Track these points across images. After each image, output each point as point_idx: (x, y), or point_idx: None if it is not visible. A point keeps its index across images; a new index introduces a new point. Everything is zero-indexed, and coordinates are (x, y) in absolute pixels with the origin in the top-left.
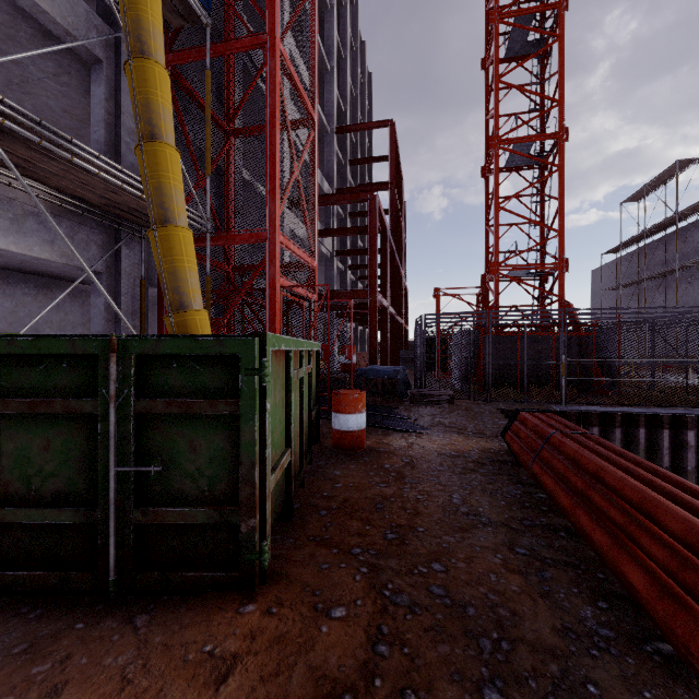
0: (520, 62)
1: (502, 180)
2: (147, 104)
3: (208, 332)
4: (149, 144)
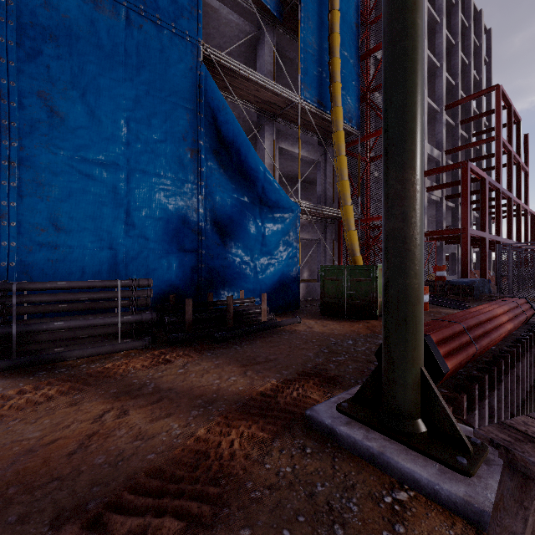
0: None
1: None
2: (343, 194)
3: (361, 262)
4: (344, 207)
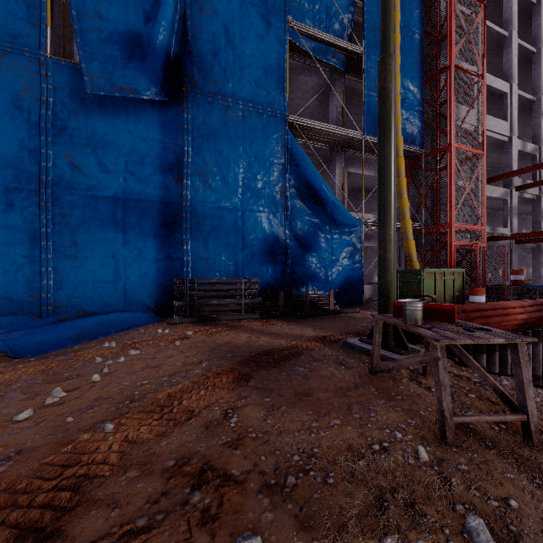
0: None
1: None
2: (402, 210)
3: (418, 267)
4: (402, 220)
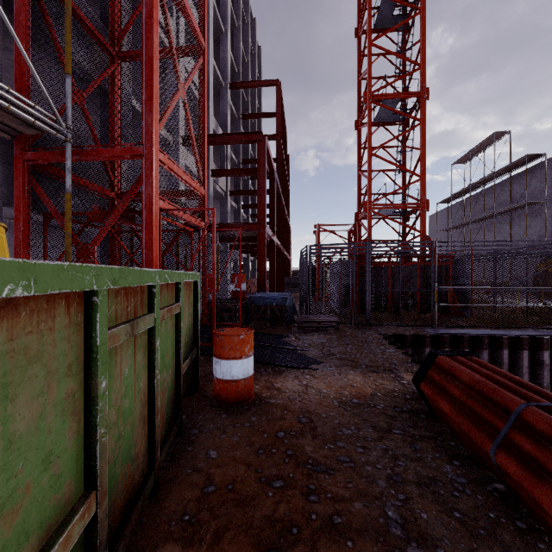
0: (389, 29)
1: (372, 133)
2: None
3: None
4: None
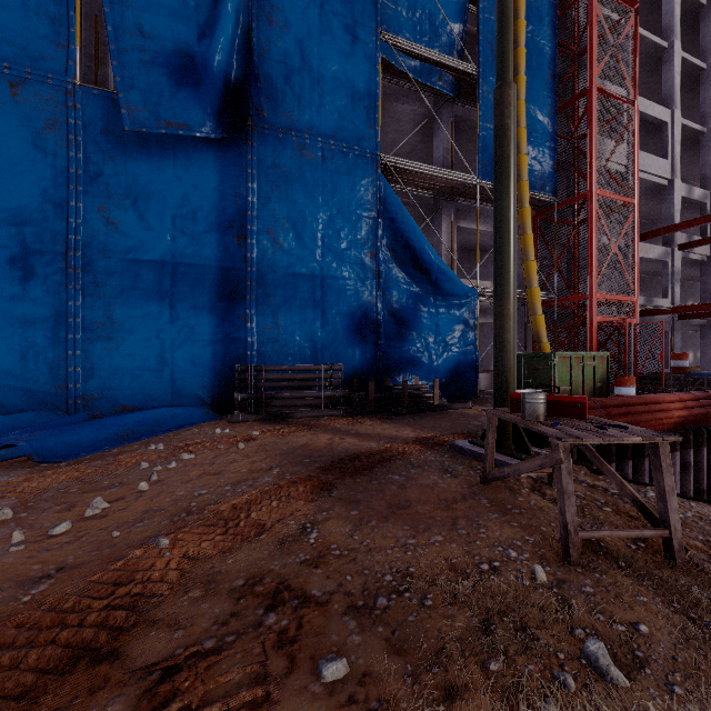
0: None
1: None
2: (528, 276)
3: (548, 350)
4: (529, 290)
